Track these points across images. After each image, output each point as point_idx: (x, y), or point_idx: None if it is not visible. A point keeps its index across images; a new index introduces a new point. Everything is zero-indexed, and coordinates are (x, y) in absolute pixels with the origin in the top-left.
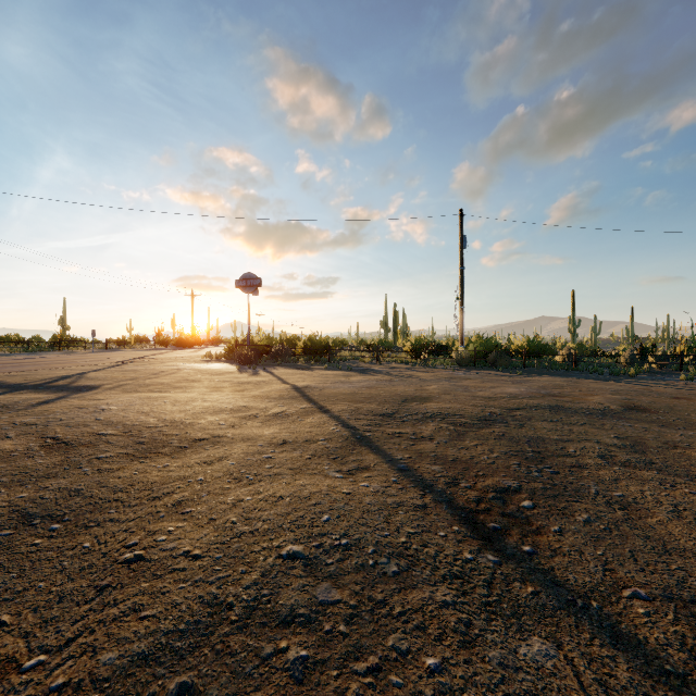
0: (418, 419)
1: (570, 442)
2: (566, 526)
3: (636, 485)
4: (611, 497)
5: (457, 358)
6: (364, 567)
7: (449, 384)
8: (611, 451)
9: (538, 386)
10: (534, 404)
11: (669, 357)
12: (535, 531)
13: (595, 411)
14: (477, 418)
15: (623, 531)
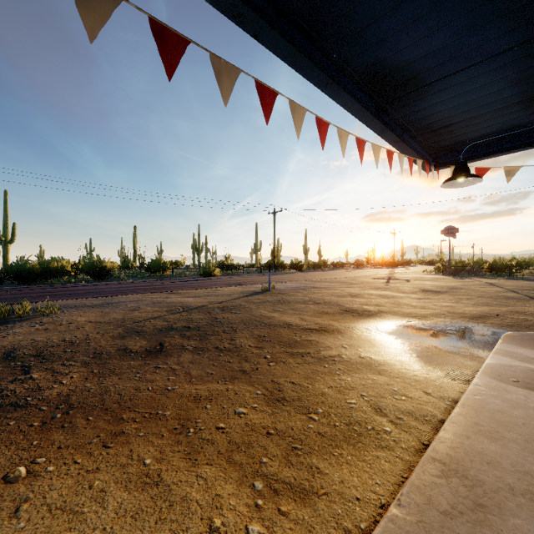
0: None
1: None
2: None
3: None
4: None
5: None
6: (506, 297)
7: None
8: None
9: None
10: None
11: None
12: None
13: None
14: None
15: None
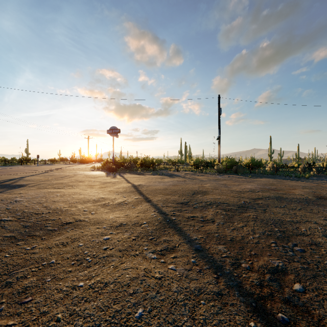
0: (202, 206)
1: (299, 223)
2: None
3: None
4: None
5: (217, 168)
6: None
7: (216, 183)
8: None
9: (262, 184)
10: (266, 195)
11: (322, 168)
12: (319, 323)
13: (301, 200)
14: (237, 205)
15: None
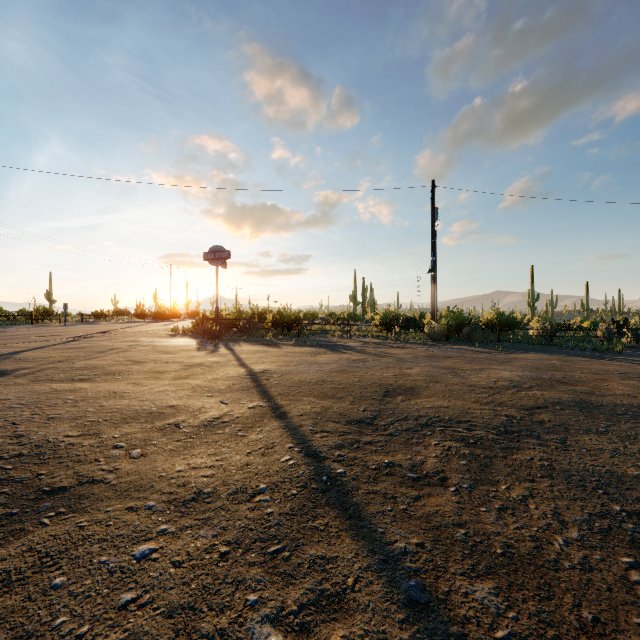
0: (409, 429)
1: None
2: None
3: None
4: None
5: (429, 332)
6: None
7: (431, 365)
8: None
9: (532, 367)
10: (553, 398)
11: None
12: None
13: (637, 410)
14: (495, 428)
15: None
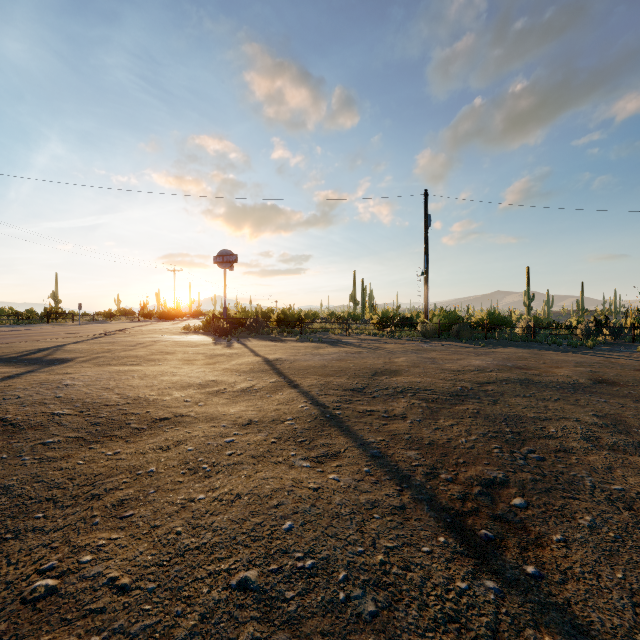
0: (388, 394)
1: (548, 420)
2: (569, 534)
3: (634, 475)
4: (611, 491)
5: (422, 330)
6: (333, 604)
7: (417, 356)
8: (595, 432)
9: (503, 358)
10: (504, 377)
11: (622, 329)
12: (535, 541)
13: (565, 385)
14: (449, 393)
15: (638, 541)
